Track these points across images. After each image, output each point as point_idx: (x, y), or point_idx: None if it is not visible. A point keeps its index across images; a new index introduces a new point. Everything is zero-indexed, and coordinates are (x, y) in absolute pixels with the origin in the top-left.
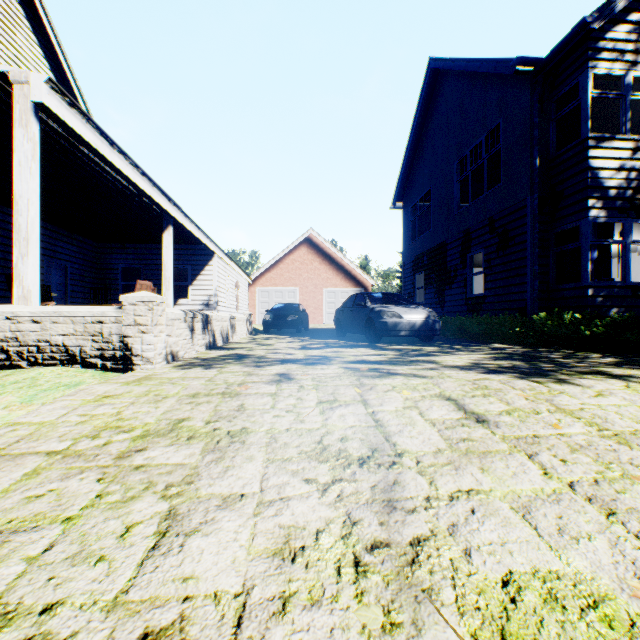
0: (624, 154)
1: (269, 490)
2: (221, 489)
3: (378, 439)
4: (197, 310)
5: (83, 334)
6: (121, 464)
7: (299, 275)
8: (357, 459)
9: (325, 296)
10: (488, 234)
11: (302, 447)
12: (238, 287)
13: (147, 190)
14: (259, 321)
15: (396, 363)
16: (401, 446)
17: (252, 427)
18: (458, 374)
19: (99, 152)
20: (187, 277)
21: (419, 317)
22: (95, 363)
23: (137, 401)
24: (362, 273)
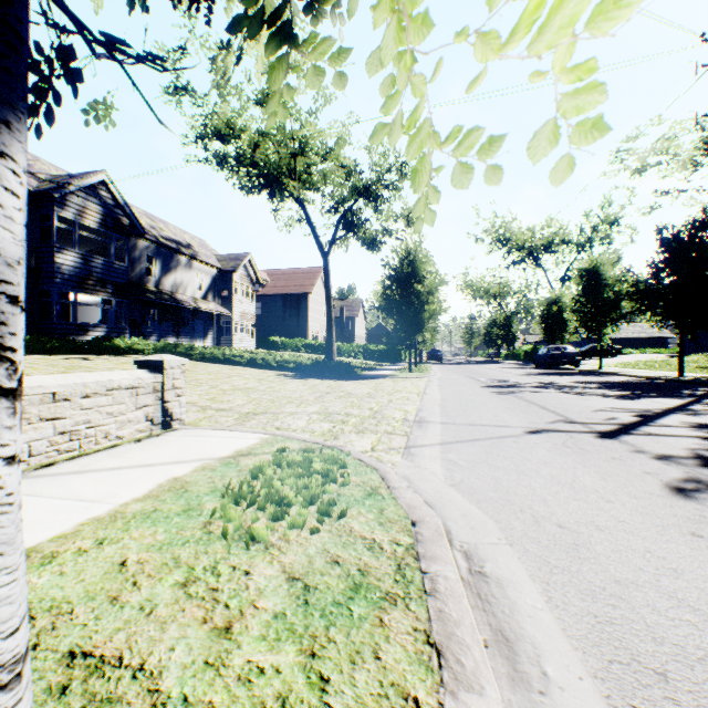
0: (76, 259)
1: None
2: None
3: None
4: None
5: None
6: None
7: None
8: None
9: None
10: None
11: None
12: None
13: None
14: None
15: None
16: None
17: None
18: None
19: None
20: None
21: None
22: None
23: None
24: None
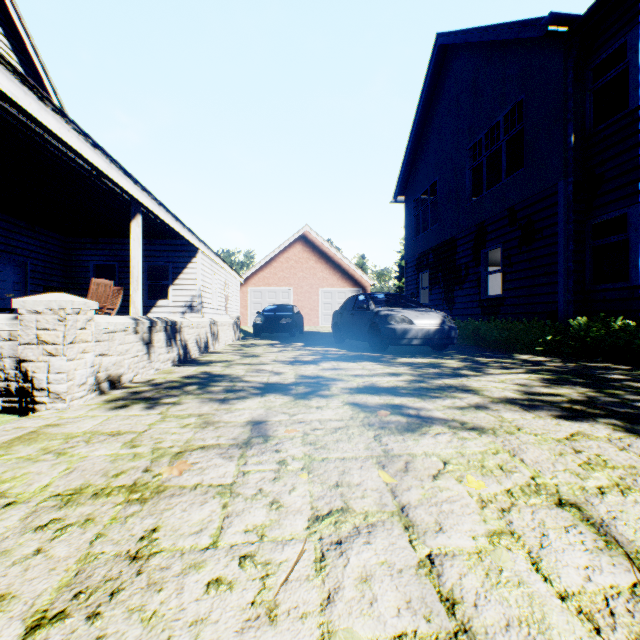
0: None
1: None
2: None
3: None
4: (179, 312)
5: None
6: None
7: (294, 274)
8: None
9: (321, 296)
10: (508, 227)
11: None
12: (227, 287)
13: (102, 167)
14: (251, 323)
15: (422, 393)
16: None
17: None
18: (529, 421)
19: (20, 106)
20: (168, 276)
21: (433, 323)
22: None
23: None
24: (360, 272)
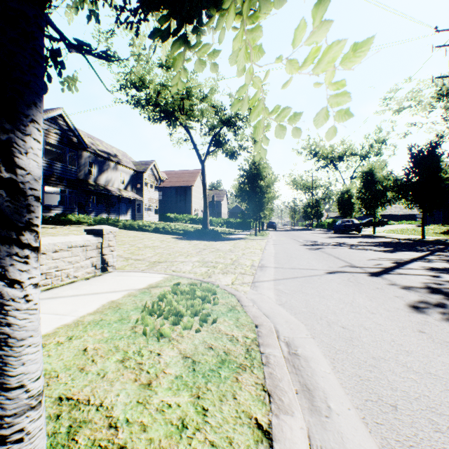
0: (43, 164)
1: None
2: None
3: None
4: None
5: None
6: None
7: None
8: None
9: None
10: None
11: None
12: None
13: None
14: None
15: None
16: None
17: None
18: None
19: None
20: None
21: None
22: None
23: None
24: None
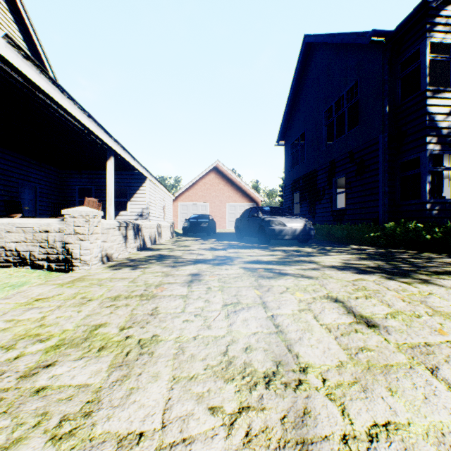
0: None
1: (171, 426)
2: (119, 425)
3: (281, 349)
4: (134, 219)
5: (32, 241)
6: (22, 386)
7: (209, 194)
8: (263, 377)
9: (228, 209)
10: (349, 163)
11: (208, 360)
12: (165, 202)
13: (92, 129)
14: (180, 227)
15: (285, 263)
16: (304, 358)
17: (162, 334)
18: (337, 274)
19: (51, 97)
20: (126, 195)
21: (298, 225)
22: (42, 265)
23: (63, 304)
24: (254, 192)
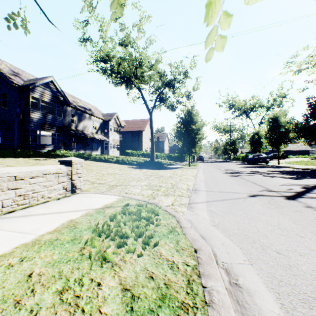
0: (40, 115)
1: None
2: None
3: None
4: None
5: None
6: None
7: None
8: None
9: None
10: (3, 125)
11: None
12: None
13: None
14: None
15: None
16: None
17: None
18: None
19: None
20: None
21: None
22: None
23: None
24: None
